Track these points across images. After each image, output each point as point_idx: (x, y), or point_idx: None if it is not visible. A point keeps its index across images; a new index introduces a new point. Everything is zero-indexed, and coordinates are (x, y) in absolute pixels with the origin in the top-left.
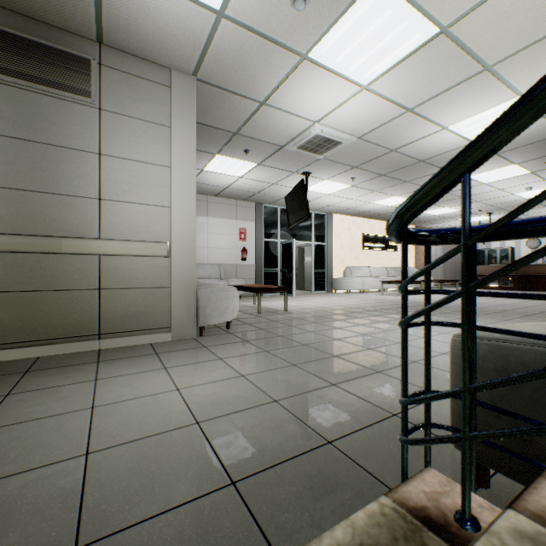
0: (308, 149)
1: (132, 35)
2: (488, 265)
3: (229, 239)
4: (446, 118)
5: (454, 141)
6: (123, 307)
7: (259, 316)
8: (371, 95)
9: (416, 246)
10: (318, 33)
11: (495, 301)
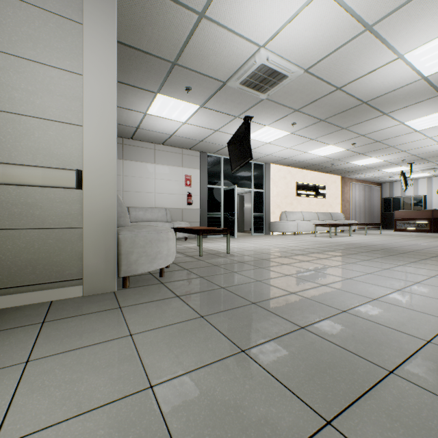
0: (251, 86)
1: None
2: (406, 210)
3: (176, 185)
4: (406, 40)
5: (405, 75)
6: (10, 254)
7: (200, 260)
8: (329, 2)
9: (342, 194)
10: None
11: (426, 243)
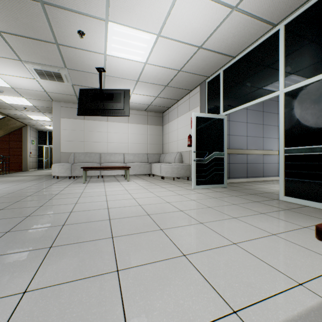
0: (60, 79)
1: (50, 106)
2: None
3: (186, 130)
4: None
5: None
6: None
7: (75, 180)
8: None
9: None
10: (2, 87)
11: None
